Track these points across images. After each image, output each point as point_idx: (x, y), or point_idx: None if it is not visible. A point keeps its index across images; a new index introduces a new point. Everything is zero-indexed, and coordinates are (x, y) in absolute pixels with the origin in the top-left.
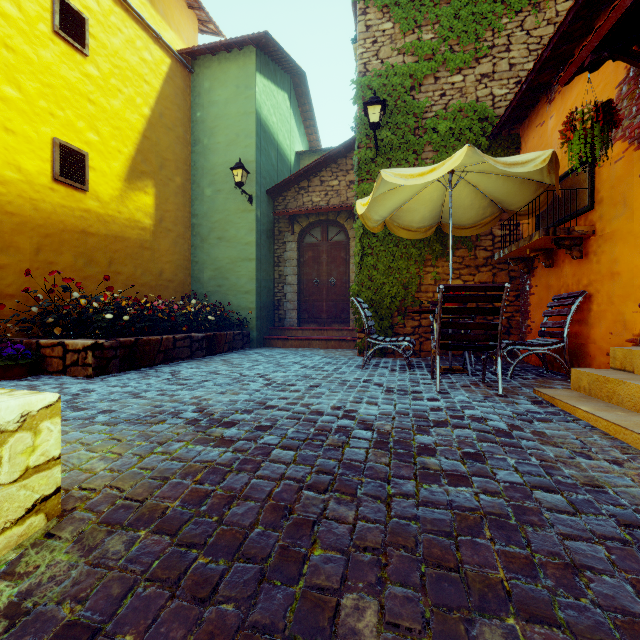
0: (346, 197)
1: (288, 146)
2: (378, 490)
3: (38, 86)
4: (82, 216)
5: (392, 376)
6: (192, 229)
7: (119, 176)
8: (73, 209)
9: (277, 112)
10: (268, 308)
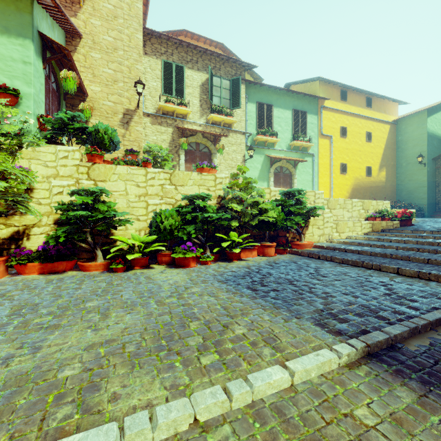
0: None
1: None
2: None
3: (363, 156)
4: (370, 183)
5: None
6: (396, 178)
7: (377, 169)
8: (369, 182)
9: (437, 123)
10: (432, 204)
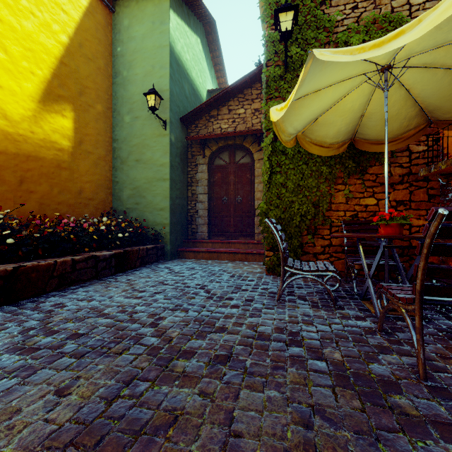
0: (251, 123)
1: (200, 83)
2: None
3: None
4: None
5: (322, 322)
6: (113, 152)
7: (32, 97)
8: None
9: (190, 51)
10: (182, 223)
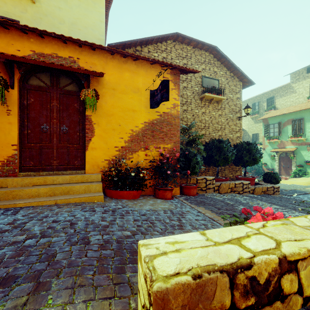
0: None
1: None
2: (84, 233)
3: None
4: None
5: None
6: None
7: None
8: None
9: None
10: None
